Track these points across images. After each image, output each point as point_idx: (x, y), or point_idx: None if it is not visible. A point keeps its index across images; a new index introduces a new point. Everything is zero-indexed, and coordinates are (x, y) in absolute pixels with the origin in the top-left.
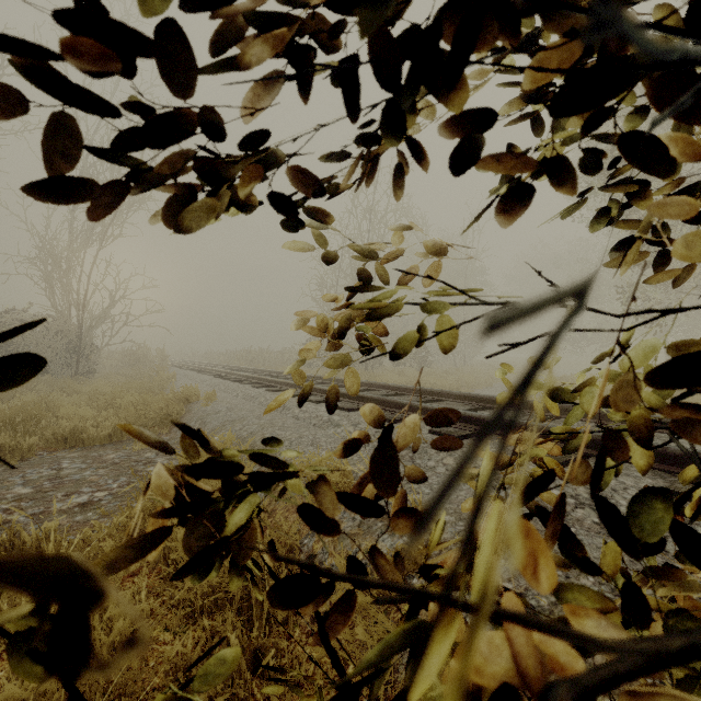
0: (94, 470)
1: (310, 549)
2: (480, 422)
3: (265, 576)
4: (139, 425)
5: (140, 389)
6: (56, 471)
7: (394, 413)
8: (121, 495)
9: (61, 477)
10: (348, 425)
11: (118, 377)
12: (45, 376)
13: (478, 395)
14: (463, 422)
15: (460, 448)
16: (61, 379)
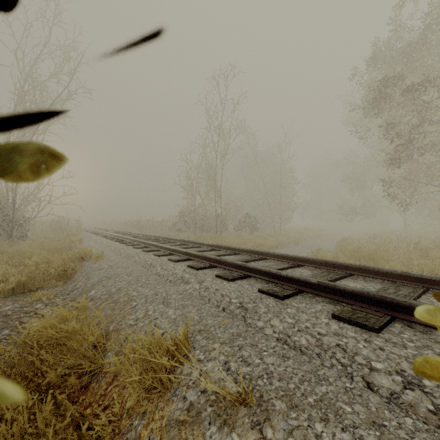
0: None
1: (137, 436)
2: (299, 282)
3: None
4: (39, 280)
5: (52, 249)
6: None
7: (232, 272)
8: None
9: None
10: (195, 282)
11: (43, 239)
12: None
13: (293, 256)
14: (285, 281)
15: None
16: None
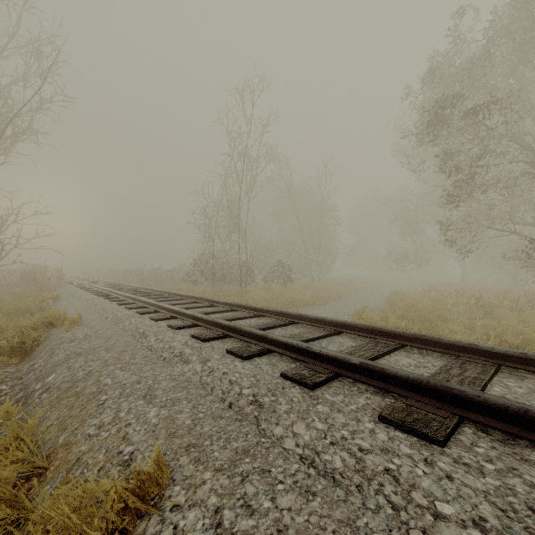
0: None
1: None
2: (336, 362)
3: None
4: None
5: (12, 311)
6: None
7: (249, 345)
8: None
9: None
10: (197, 362)
11: (6, 296)
12: None
13: (332, 320)
14: (318, 360)
15: None
16: None
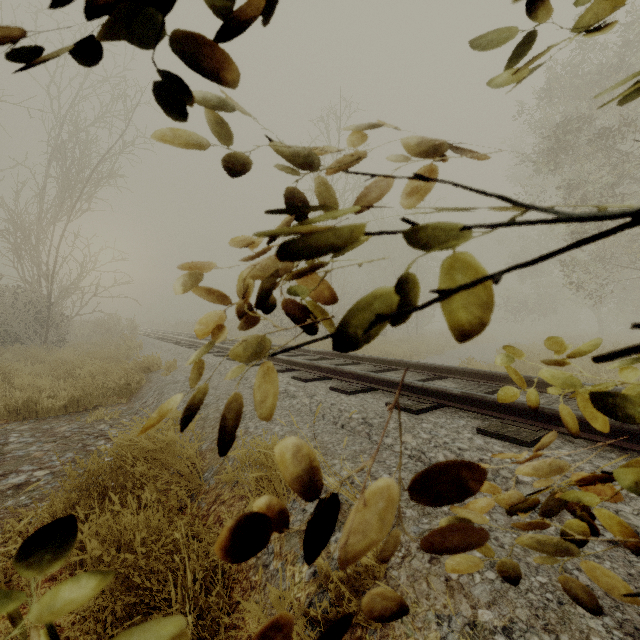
0: (41, 445)
1: None
2: (438, 394)
3: (186, 607)
4: (97, 395)
5: (105, 358)
6: (0, 446)
7: (351, 384)
8: (62, 474)
9: (4, 453)
10: (304, 397)
11: (87, 346)
12: (14, 345)
13: (433, 365)
14: (421, 394)
15: (477, 546)
16: (30, 348)
